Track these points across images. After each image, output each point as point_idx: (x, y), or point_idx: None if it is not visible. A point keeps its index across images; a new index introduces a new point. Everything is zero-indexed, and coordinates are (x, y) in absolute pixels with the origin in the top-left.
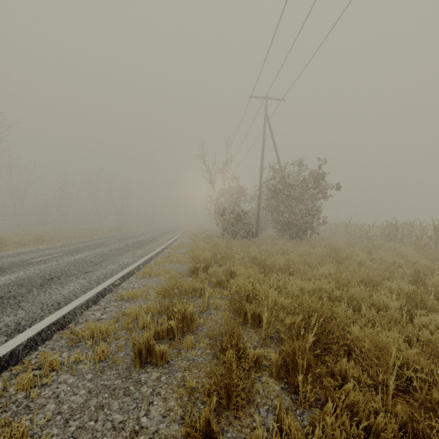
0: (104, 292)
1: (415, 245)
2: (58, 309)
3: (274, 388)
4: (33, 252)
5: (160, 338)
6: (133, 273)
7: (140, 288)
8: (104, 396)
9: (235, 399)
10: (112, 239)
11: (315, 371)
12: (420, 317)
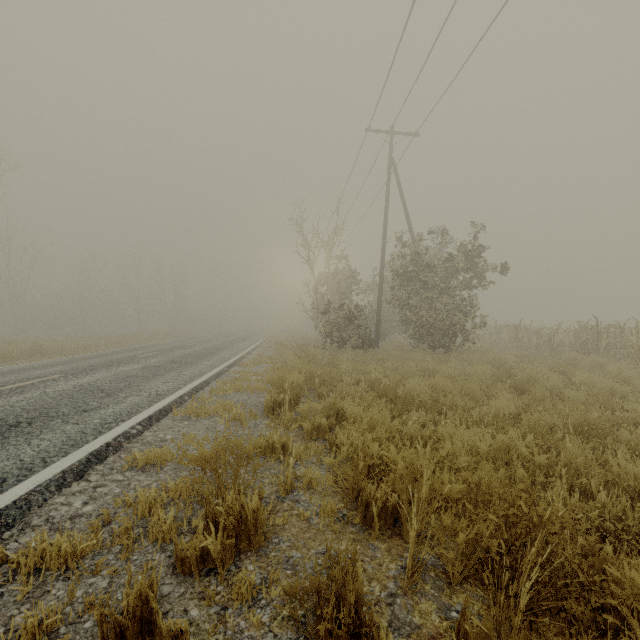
0: (105, 451)
1: (632, 360)
2: None
3: None
4: (16, 371)
5: (187, 571)
6: (169, 410)
7: (174, 441)
8: None
9: None
10: (151, 350)
11: None
12: None
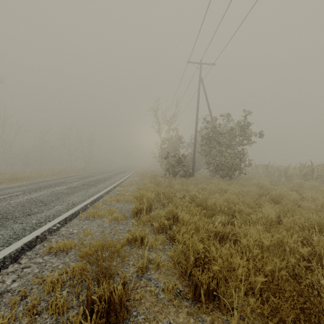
0: (34, 242)
1: None
2: None
3: None
4: None
5: None
6: (78, 214)
7: (78, 234)
8: None
9: None
10: (74, 178)
11: None
12: None
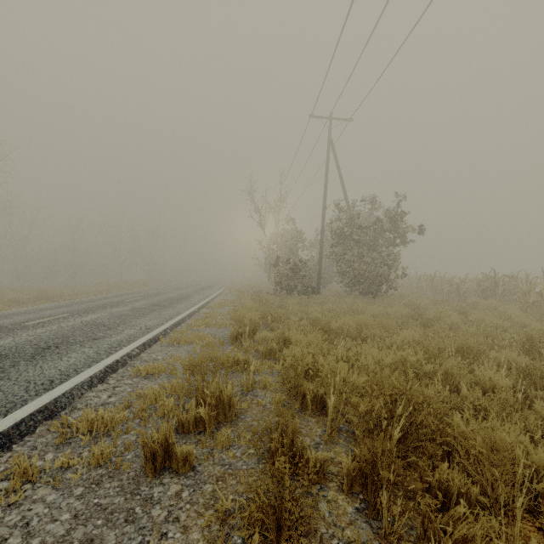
0: (116, 365)
1: (520, 303)
2: (49, 390)
3: (345, 510)
4: (32, 312)
5: (186, 431)
6: (157, 339)
7: (164, 360)
8: (96, 524)
9: (288, 533)
10: (134, 296)
11: (405, 486)
12: (540, 401)
